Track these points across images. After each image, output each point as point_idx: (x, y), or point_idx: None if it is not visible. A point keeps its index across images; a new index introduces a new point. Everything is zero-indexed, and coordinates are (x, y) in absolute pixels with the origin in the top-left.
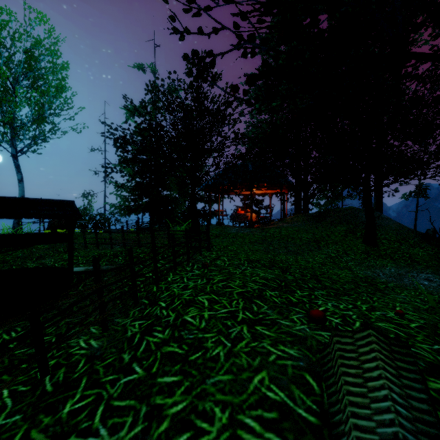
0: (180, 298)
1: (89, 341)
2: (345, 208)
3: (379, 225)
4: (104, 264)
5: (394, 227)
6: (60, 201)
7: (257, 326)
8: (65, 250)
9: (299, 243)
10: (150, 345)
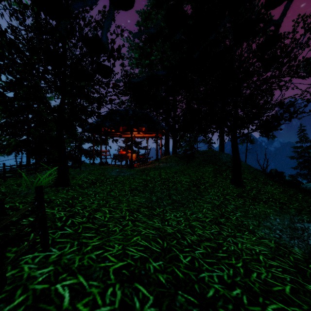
0: None
1: None
2: (207, 151)
3: None
4: None
5: (246, 167)
6: None
7: None
8: None
9: (181, 189)
10: None
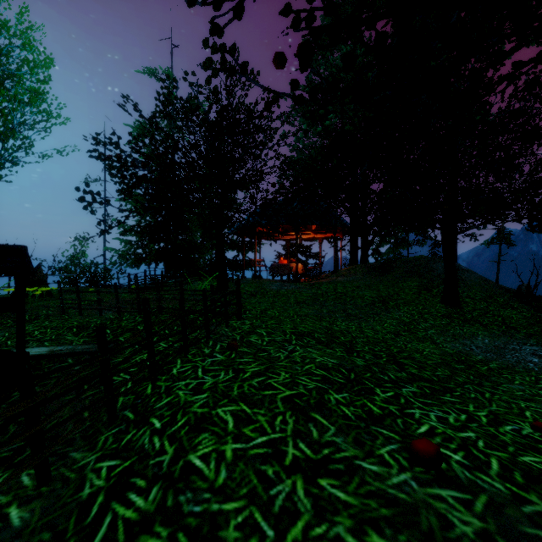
0: (187, 411)
1: (8, 509)
2: (415, 257)
3: (460, 280)
4: (82, 341)
5: (477, 281)
6: (0, 246)
7: (322, 479)
8: (32, 318)
9: (361, 304)
10: (117, 528)
